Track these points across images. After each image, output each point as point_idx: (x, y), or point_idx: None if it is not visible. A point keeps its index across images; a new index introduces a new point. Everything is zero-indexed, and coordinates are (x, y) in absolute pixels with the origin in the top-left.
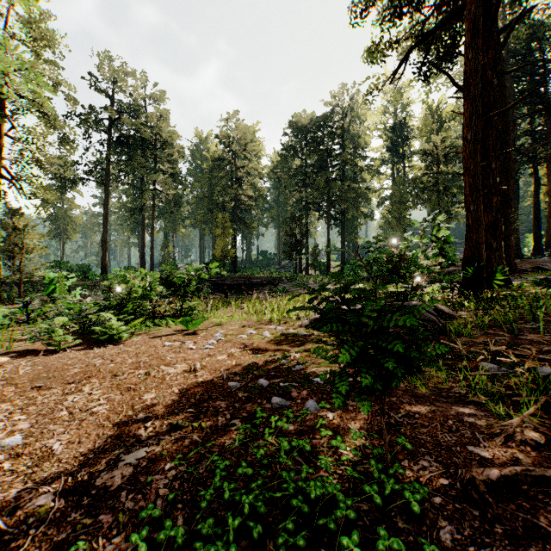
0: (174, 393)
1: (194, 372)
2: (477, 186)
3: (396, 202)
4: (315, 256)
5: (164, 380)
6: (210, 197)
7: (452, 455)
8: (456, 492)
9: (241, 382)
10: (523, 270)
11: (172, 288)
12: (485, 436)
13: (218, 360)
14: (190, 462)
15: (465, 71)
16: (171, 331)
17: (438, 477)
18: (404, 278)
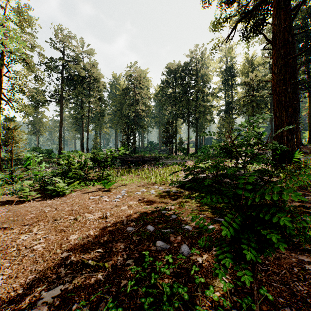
0: (90, 235)
1: (105, 218)
2: (281, 101)
3: (227, 113)
4: (180, 144)
5: (85, 224)
6: (120, 111)
7: (309, 308)
8: None
9: (135, 227)
10: (304, 152)
11: (97, 163)
12: None
13: (121, 209)
14: (93, 302)
15: (273, 31)
16: (95, 188)
17: None
18: (235, 157)
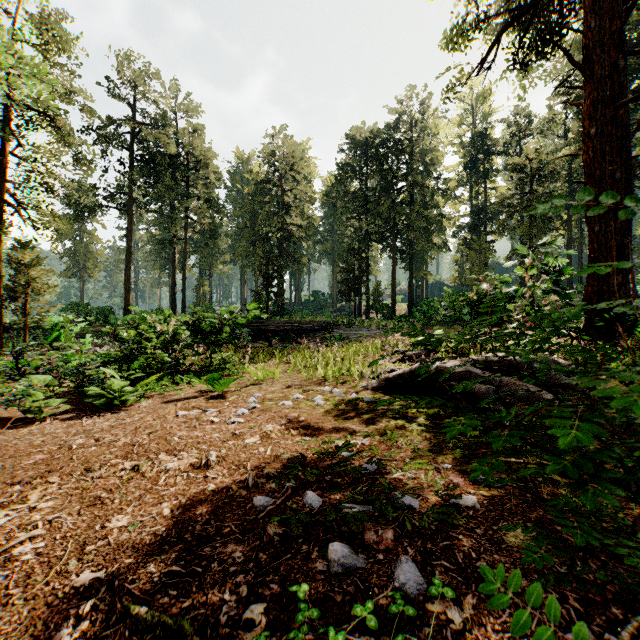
0: (160, 518)
1: (205, 468)
2: None
3: (476, 231)
4: (377, 296)
5: (155, 483)
6: (252, 227)
7: None
8: None
9: (276, 497)
10: None
11: (200, 336)
12: None
13: (245, 445)
14: None
15: (587, 42)
16: (193, 392)
17: None
18: (500, 323)
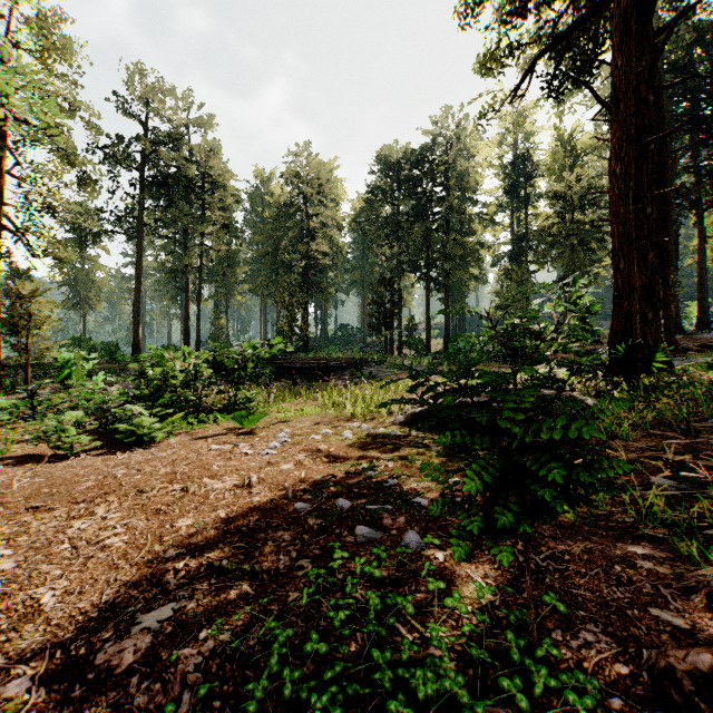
0: (219, 519)
1: (248, 487)
2: (629, 236)
3: (516, 261)
4: (411, 331)
5: (206, 498)
6: (274, 255)
7: (628, 624)
8: (644, 687)
9: (312, 503)
10: (685, 349)
11: (223, 373)
12: (674, 591)
13: (281, 470)
14: (236, 627)
15: (612, 82)
16: (221, 429)
17: (612, 661)
18: None
